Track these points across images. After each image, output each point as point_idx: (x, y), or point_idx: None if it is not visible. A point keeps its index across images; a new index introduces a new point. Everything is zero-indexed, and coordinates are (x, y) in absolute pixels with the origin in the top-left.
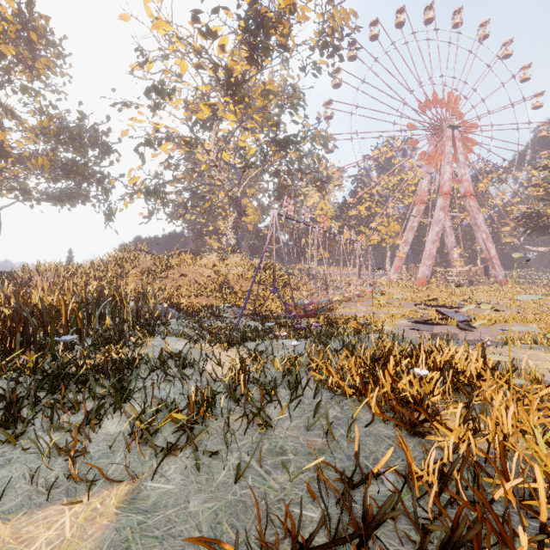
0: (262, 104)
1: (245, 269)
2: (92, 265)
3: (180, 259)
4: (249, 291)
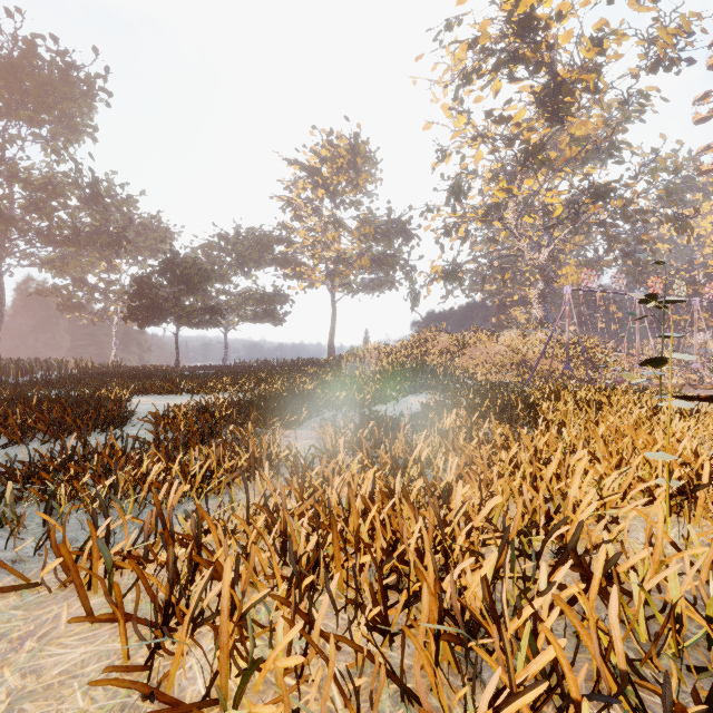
0: (572, 153)
1: (548, 346)
2: (401, 346)
3: (477, 337)
4: (535, 366)
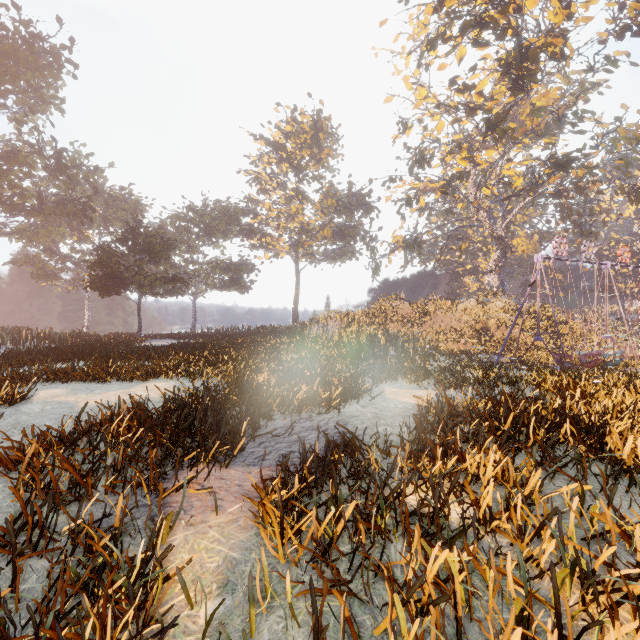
0: (531, 124)
1: (508, 315)
2: (362, 313)
3: (436, 305)
4: (506, 338)
